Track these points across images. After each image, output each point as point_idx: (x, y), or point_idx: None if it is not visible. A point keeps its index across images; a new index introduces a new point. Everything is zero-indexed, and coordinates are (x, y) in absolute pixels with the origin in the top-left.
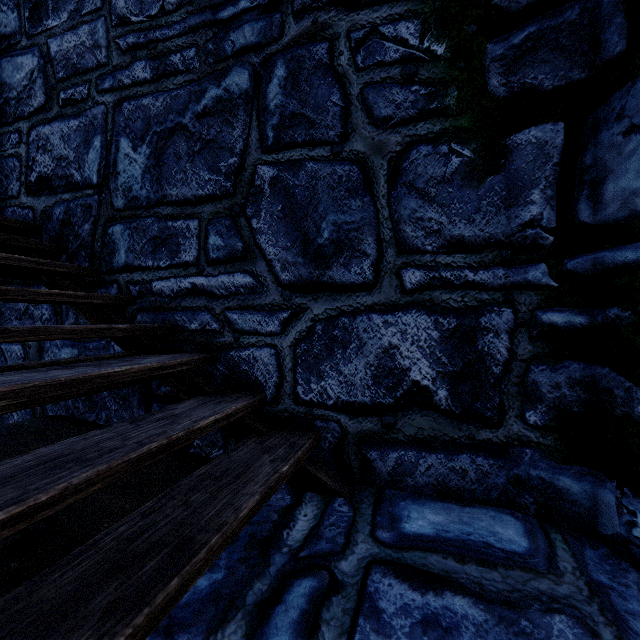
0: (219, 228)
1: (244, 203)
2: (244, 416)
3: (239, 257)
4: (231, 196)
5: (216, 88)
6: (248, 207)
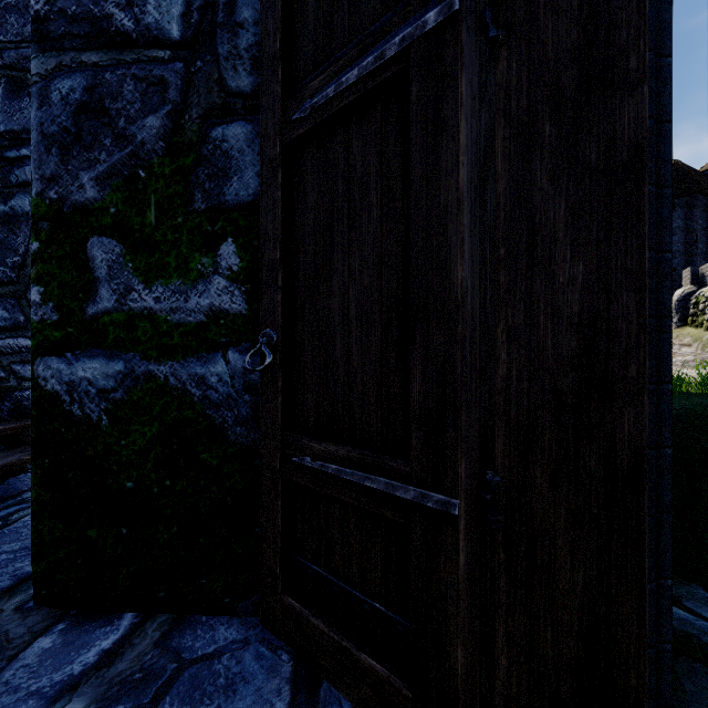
0: (6, 305)
1: (26, 290)
2: (19, 435)
3: (22, 327)
4: (16, 283)
5: (4, 205)
6: (29, 293)
